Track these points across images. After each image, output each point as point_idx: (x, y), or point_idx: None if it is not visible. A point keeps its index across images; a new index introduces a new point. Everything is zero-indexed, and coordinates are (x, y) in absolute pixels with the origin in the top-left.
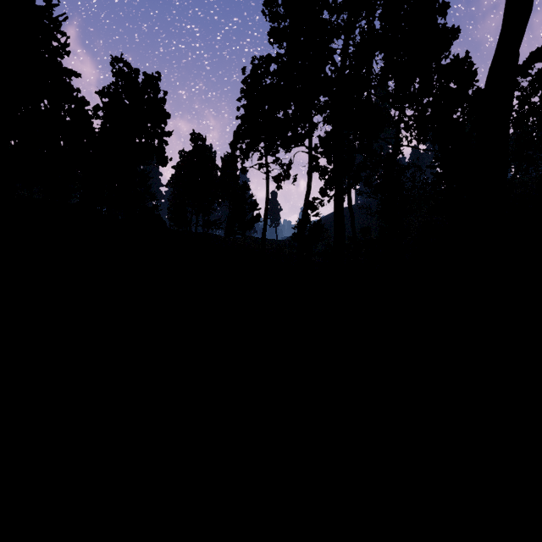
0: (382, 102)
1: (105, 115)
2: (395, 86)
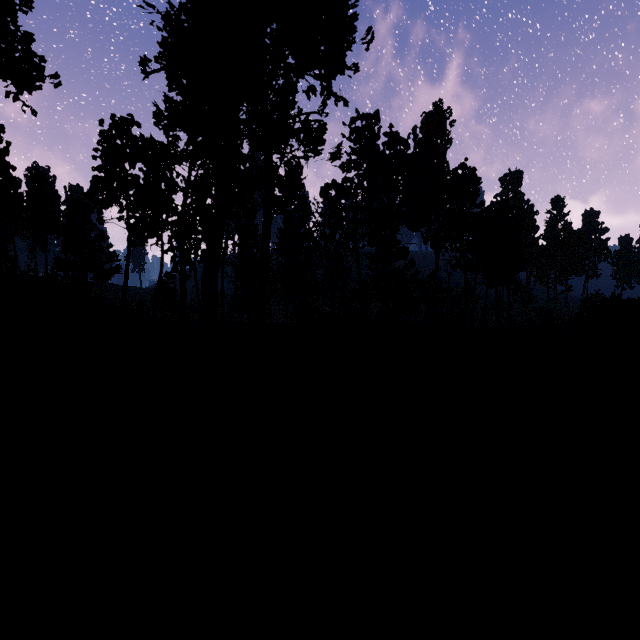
0: None
1: None
2: None
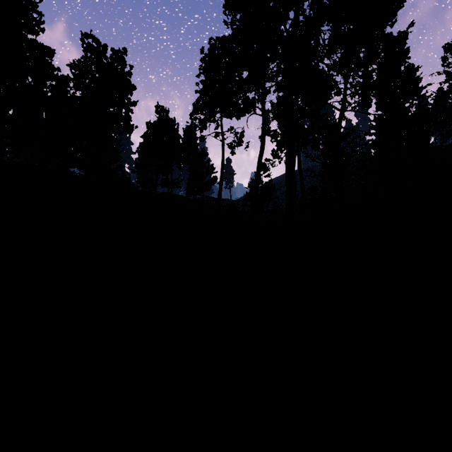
0: (329, 70)
1: (74, 85)
2: (343, 53)
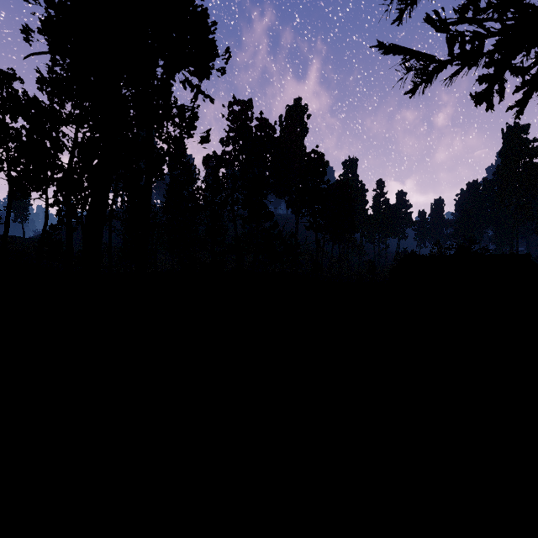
0: None
1: None
2: None
